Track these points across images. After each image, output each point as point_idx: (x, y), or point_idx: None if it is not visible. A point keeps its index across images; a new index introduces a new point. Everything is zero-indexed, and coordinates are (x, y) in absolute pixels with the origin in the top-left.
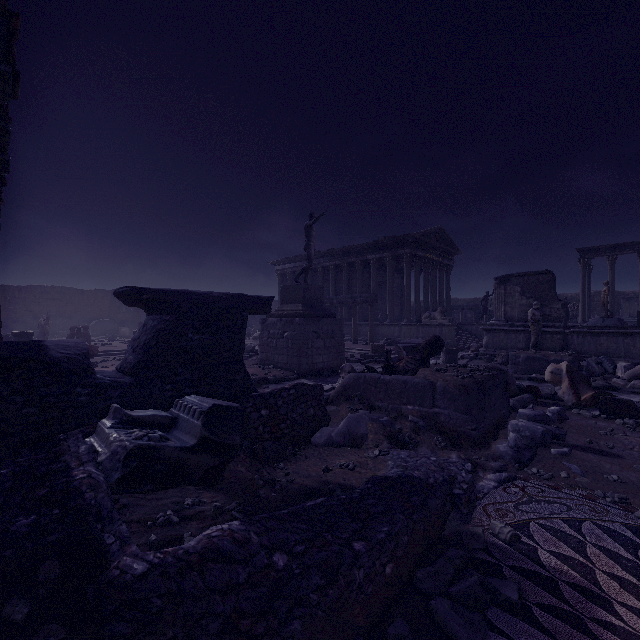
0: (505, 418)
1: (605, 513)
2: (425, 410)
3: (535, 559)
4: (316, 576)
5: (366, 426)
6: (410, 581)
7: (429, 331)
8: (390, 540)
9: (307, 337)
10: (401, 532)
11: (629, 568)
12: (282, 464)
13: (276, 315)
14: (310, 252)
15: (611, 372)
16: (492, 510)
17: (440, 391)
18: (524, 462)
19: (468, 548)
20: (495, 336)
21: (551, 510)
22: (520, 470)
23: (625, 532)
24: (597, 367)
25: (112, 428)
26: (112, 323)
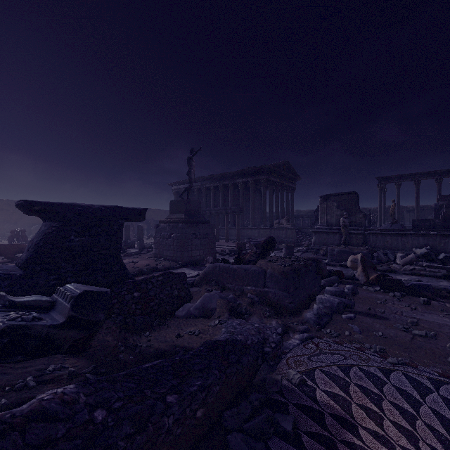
0: (317, 293)
1: (368, 360)
2: (259, 289)
3: (313, 397)
4: (127, 426)
5: (216, 302)
6: (220, 420)
7: (278, 233)
8: (202, 391)
9: (188, 237)
10: (213, 384)
11: (375, 400)
12: (148, 333)
13: (166, 222)
14: (191, 176)
15: (393, 260)
16: (292, 361)
17: (269, 276)
18: (322, 325)
19: (268, 391)
20: (320, 236)
21: (332, 359)
22: (319, 331)
23: (378, 373)
24: (384, 257)
25: None
26: None
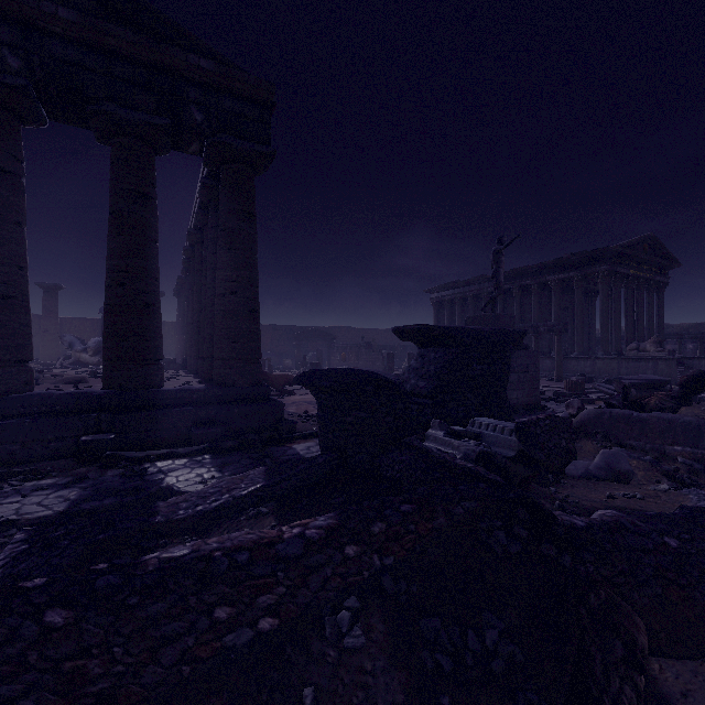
0: None
1: None
2: (701, 452)
3: None
4: None
5: (628, 463)
6: None
7: (637, 366)
8: None
9: None
10: None
11: None
12: (553, 488)
13: None
14: (499, 279)
15: None
16: None
17: None
18: None
19: None
20: None
21: None
22: None
23: None
24: None
25: (445, 437)
26: (274, 355)
